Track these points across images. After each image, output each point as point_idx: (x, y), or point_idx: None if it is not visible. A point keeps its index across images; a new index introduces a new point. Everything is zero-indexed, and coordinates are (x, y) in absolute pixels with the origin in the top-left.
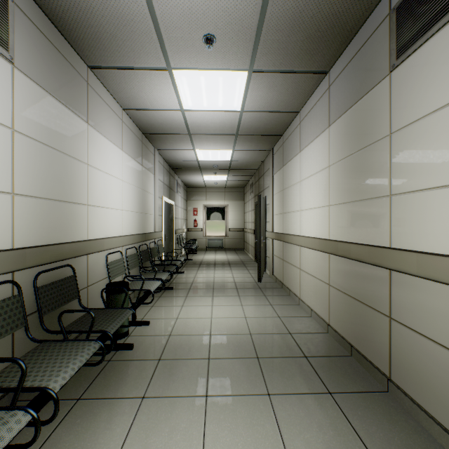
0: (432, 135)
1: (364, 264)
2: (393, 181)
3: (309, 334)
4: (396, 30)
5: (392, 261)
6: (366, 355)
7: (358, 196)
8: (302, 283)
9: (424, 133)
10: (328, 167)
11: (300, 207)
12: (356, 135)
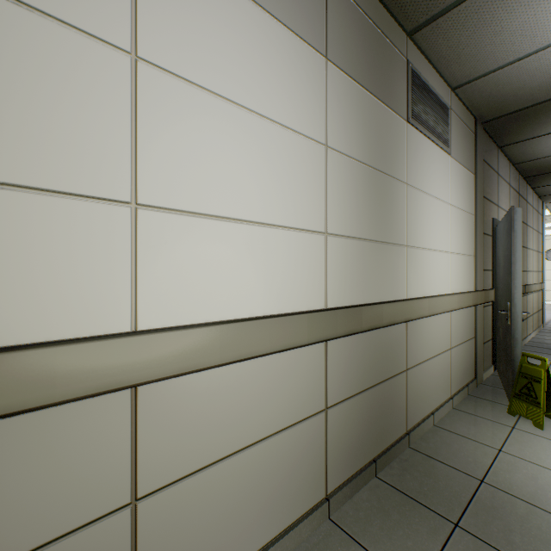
0: (425, 209)
1: (386, 327)
2: (409, 232)
3: (371, 546)
4: (411, 89)
5: (417, 310)
6: (388, 443)
7: (380, 235)
8: (170, 541)
9: (422, 204)
10: (325, 146)
11: (142, 188)
12: (378, 146)
